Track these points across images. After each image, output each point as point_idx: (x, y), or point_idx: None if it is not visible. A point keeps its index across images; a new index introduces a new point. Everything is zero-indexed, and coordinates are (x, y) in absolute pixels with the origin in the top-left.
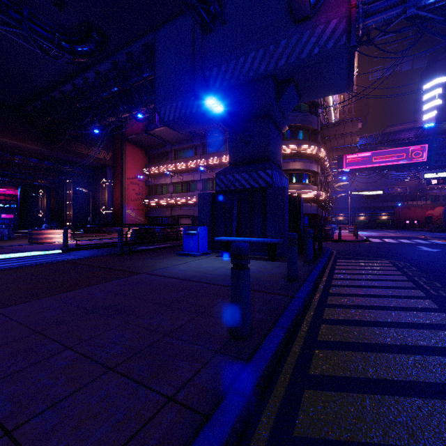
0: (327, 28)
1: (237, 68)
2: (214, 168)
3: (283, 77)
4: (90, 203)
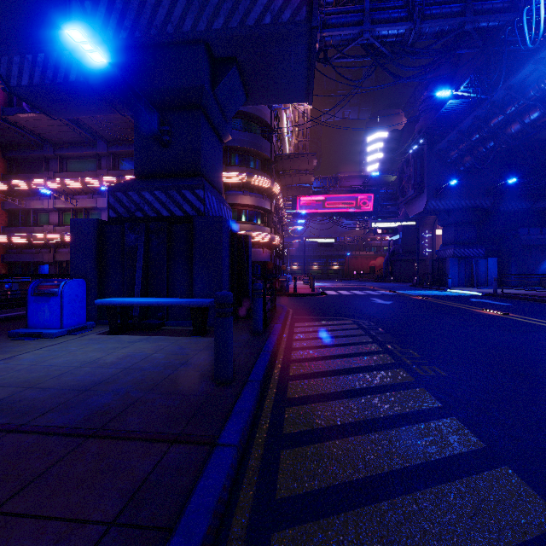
0: None
1: (144, 12)
2: None
3: (222, 52)
4: None
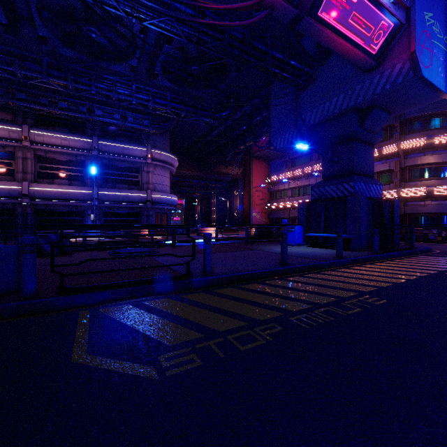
0: (393, 70)
1: (325, 109)
2: None
3: (365, 107)
4: (227, 208)
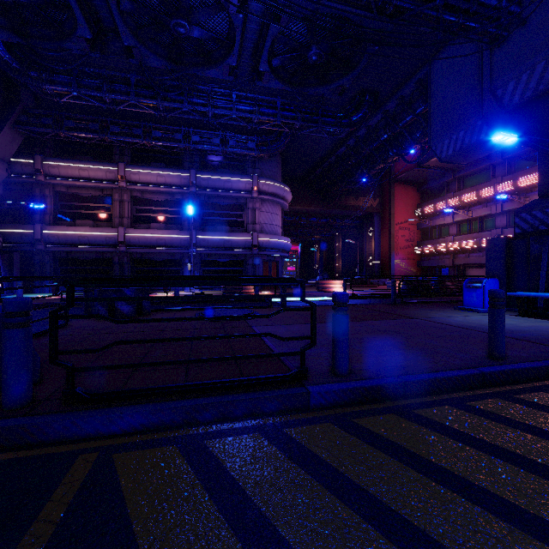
0: None
1: (548, 69)
2: (528, 191)
3: None
4: (357, 254)
